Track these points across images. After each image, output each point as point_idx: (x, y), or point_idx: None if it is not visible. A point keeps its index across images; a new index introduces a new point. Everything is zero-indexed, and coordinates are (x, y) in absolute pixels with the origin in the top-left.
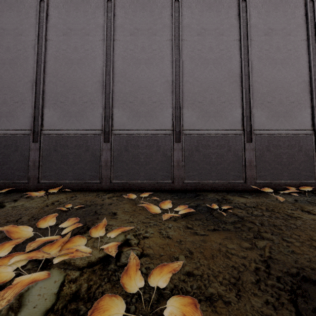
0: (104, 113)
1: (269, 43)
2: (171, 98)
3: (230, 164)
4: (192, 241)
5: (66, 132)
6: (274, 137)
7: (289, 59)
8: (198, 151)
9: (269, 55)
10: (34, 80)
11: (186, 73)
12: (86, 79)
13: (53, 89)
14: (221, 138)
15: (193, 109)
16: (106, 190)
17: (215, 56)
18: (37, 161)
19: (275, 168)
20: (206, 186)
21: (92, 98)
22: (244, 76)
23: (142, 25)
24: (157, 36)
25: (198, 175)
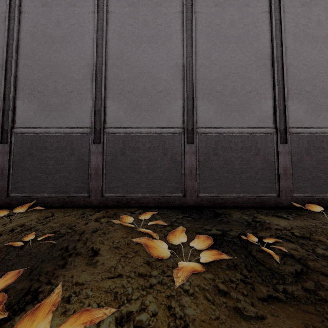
0: (94, 105)
1: (308, 16)
2: (181, 86)
3: (258, 172)
4: None
5: (45, 130)
6: (316, 136)
7: None
8: (216, 155)
9: (308, 31)
10: (3, 63)
11: (201, 54)
12: (71, 62)
13: (29, 74)
14: (247, 137)
15: (210, 101)
16: (97, 207)
17: (237, 33)
18: (6, 168)
19: (317, 177)
20: (227, 201)
21: (79, 86)
22: (276, 57)
23: None
24: (163, 7)
25: (217, 186)
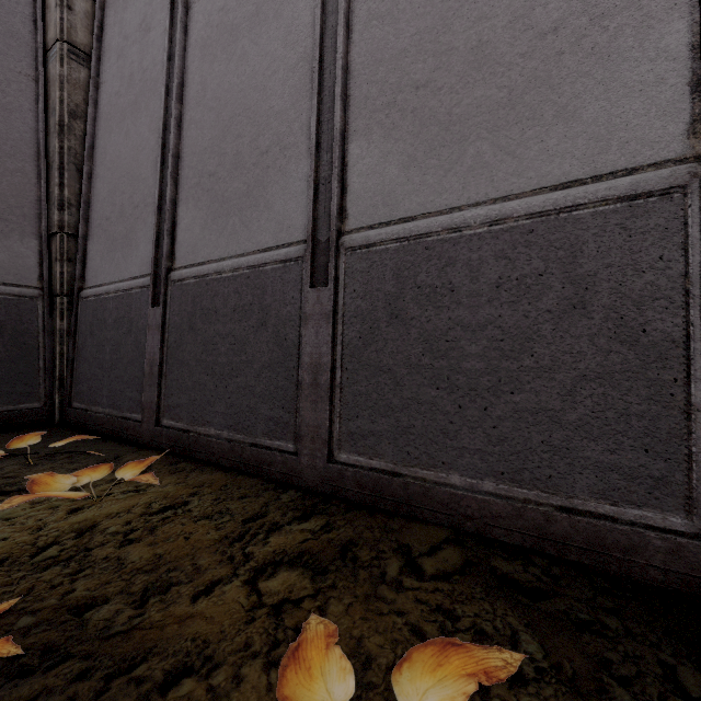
0: (314, 169)
1: None
2: None
3: None
4: None
5: (216, 267)
6: None
7: None
8: None
9: None
10: (160, 132)
11: None
12: (268, 71)
13: (196, 141)
14: None
15: None
16: (314, 491)
17: None
18: (157, 362)
19: None
20: None
21: (283, 129)
22: None
23: None
24: None
25: None
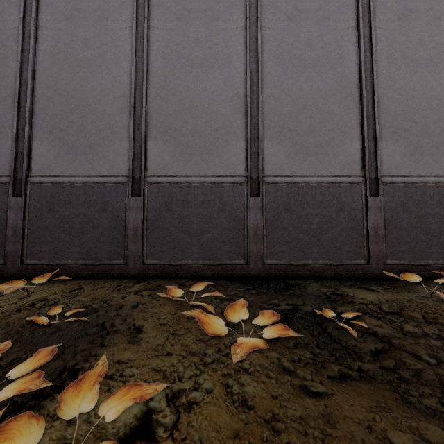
0: (132, 147)
1: (406, 32)
2: (244, 122)
3: (342, 232)
4: (301, 418)
5: (69, 180)
6: (416, 187)
7: (438, 58)
8: (288, 211)
9: (406, 52)
10: (16, 93)
11: (269, 82)
12: (102, 92)
13: (48, 108)
14: (328, 189)
15: (281, 142)
16: (136, 277)
17: (316, 54)
18: (20, 228)
19: (417, 239)
20: (302, 270)
21: (113, 123)
22: (364, 86)
23: (196, 4)
24: (220, 22)
25: (289, 250)
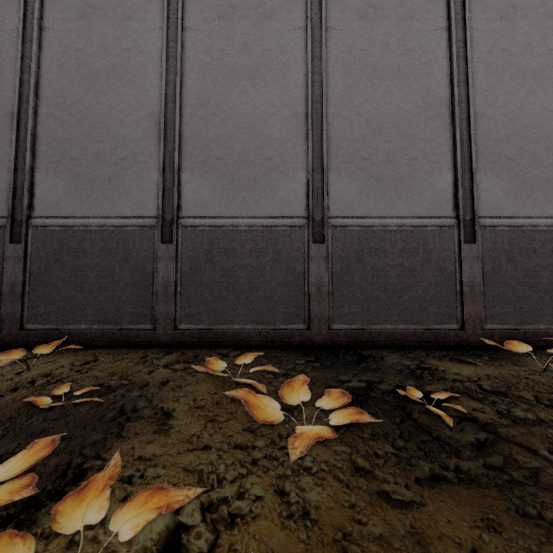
0: (162, 181)
1: (510, 35)
2: (304, 149)
3: (429, 289)
4: (382, 537)
5: (82, 222)
6: (523, 231)
7: (551, 68)
8: (361, 262)
9: (511, 59)
10: (14, 111)
11: (336, 98)
12: (124, 111)
13: (55, 131)
14: (411, 233)
15: (351, 174)
16: (166, 346)
17: (395, 63)
18: (20, 284)
19: (525, 297)
20: (378, 337)
21: (137, 150)
22: (458, 103)
23: None
24: (274, 21)
25: (362, 312)
